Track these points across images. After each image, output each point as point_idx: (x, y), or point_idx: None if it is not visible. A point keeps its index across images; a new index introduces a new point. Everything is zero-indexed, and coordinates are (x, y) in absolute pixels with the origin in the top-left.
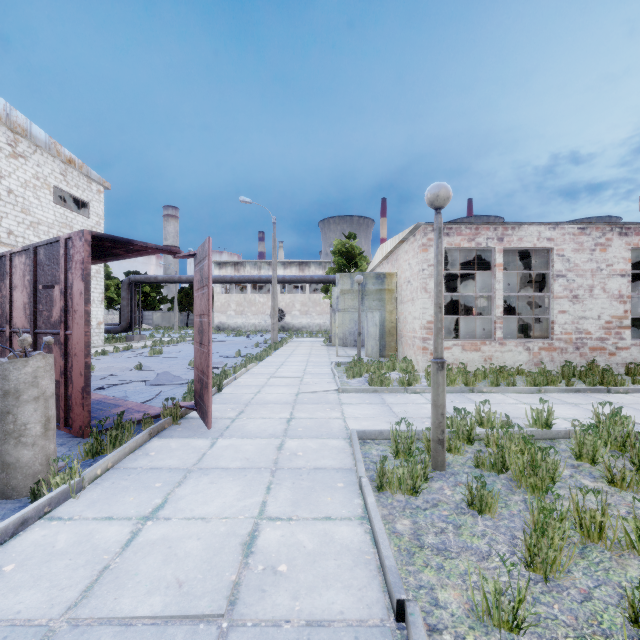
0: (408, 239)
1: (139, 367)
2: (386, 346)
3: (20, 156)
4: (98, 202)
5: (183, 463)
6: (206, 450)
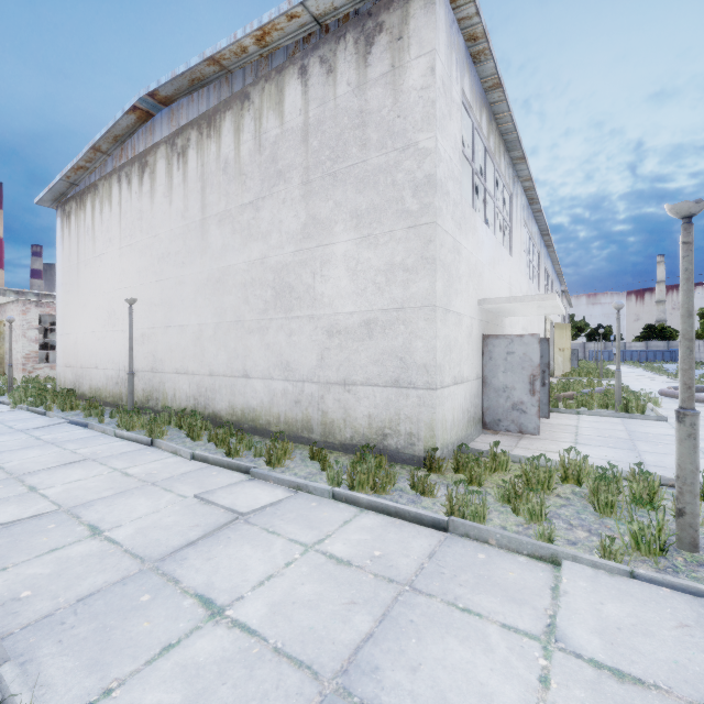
0: (14, 303)
1: None
2: None
3: None
4: None
5: None
6: None
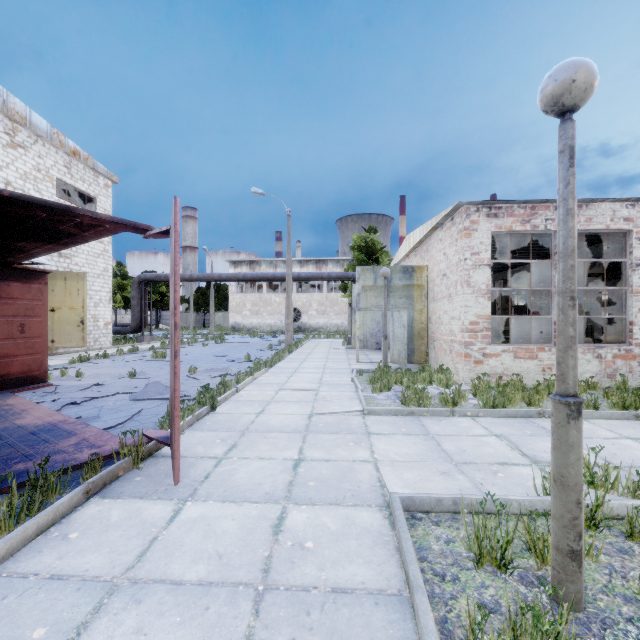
0: (443, 224)
1: (132, 374)
2: (415, 350)
3: (19, 146)
4: (106, 197)
5: (110, 564)
6: (160, 529)
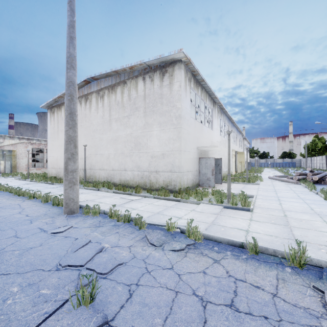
0: (21, 143)
1: None
2: (12, 171)
3: None
4: None
5: None
6: None
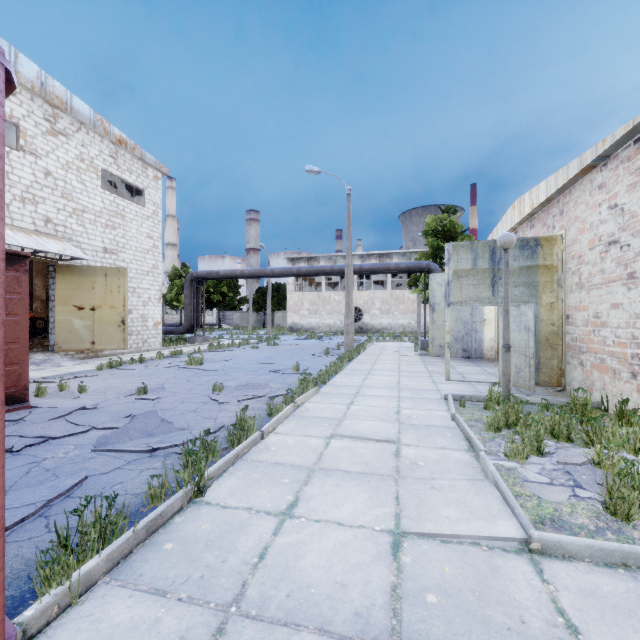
0: (609, 157)
1: (143, 391)
2: (540, 366)
3: (60, 134)
4: (155, 189)
5: None
6: None
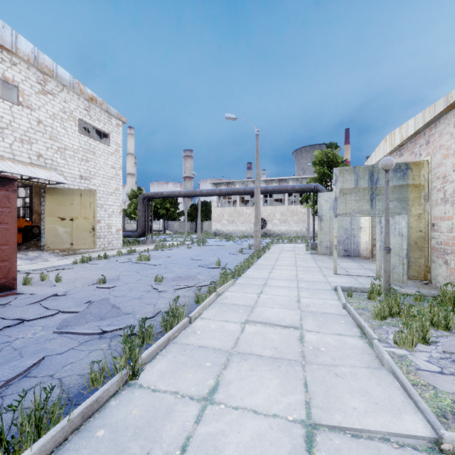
0: None
1: (102, 281)
2: (410, 264)
3: (49, 93)
4: (117, 133)
5: None
6: None
